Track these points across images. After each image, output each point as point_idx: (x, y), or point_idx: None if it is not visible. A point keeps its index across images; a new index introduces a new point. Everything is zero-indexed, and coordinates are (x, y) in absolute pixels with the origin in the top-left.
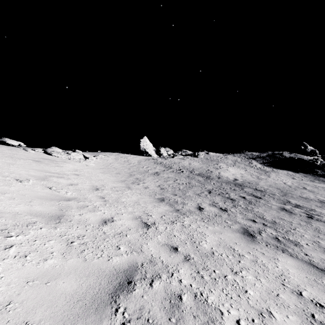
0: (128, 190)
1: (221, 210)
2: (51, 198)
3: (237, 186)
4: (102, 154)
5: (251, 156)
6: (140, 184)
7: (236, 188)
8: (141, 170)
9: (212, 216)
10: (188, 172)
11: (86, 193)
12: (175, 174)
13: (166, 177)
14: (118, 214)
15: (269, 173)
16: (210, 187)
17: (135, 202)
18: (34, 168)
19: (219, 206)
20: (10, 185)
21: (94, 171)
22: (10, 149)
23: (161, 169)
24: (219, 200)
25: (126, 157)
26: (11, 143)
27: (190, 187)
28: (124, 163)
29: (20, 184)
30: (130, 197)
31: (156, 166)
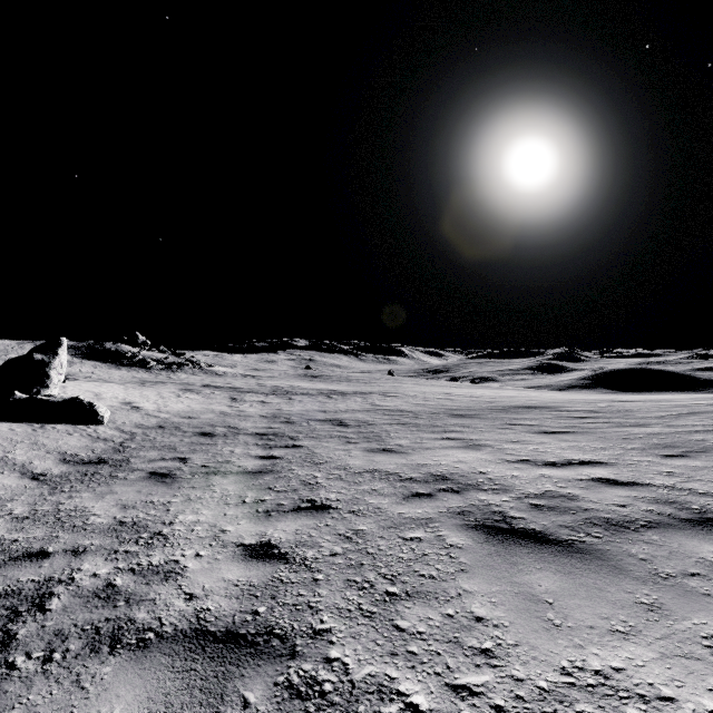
0: None
1: None
2: None
3: None
4: None
5: None
6: None
7: None
8: None
9: None
10: None
11: None
12: None
13: None
14: None
15: (74, 365)
16: None
17: None
18: None
19: None
20: None
21: None
22: None
23: None
24: None
25: None
26: None
27: None
28: None
29: None
30: None
31: None
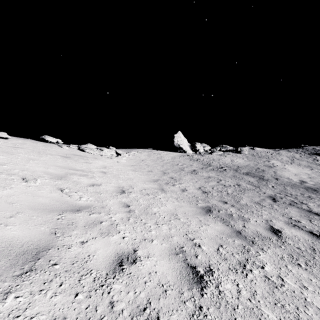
0: (161, 193)
1: (315, 237)
2: (51, 208)
3: (311, 191)
4: (135, 150)
5: (313, 151)
6: (175, 184)
7: (311, 195)
8: (176, 167)
9: (306, 250)
10: (232, 171)
11: (107, 197)
12: (216, 173)
13: (207, 177)
14: (145, 241)
15: None
16: (270, 191)
17: (171, 213)
18: (57, 165)
19: (306, 227)
20: (6, 187)
21: (124, 168)
22: (45, 145)
23: (198, 167)
24: (297, 216)
25: (159, 154)
26: (49, 140)
27: (242, 191)
28: (156, 159)
29: (22, 185)
30: (164, 204)
31: (192, 164)
